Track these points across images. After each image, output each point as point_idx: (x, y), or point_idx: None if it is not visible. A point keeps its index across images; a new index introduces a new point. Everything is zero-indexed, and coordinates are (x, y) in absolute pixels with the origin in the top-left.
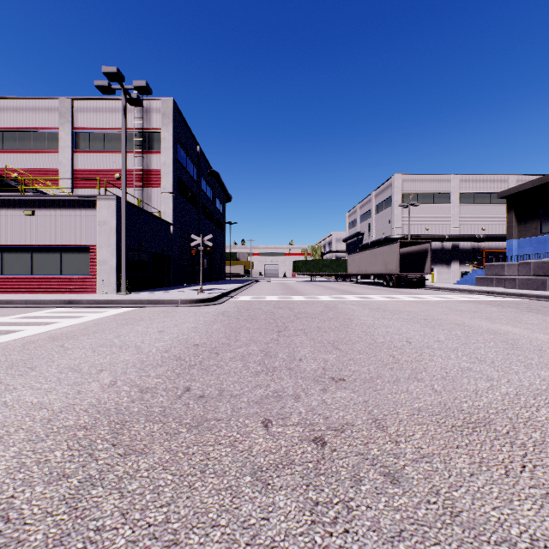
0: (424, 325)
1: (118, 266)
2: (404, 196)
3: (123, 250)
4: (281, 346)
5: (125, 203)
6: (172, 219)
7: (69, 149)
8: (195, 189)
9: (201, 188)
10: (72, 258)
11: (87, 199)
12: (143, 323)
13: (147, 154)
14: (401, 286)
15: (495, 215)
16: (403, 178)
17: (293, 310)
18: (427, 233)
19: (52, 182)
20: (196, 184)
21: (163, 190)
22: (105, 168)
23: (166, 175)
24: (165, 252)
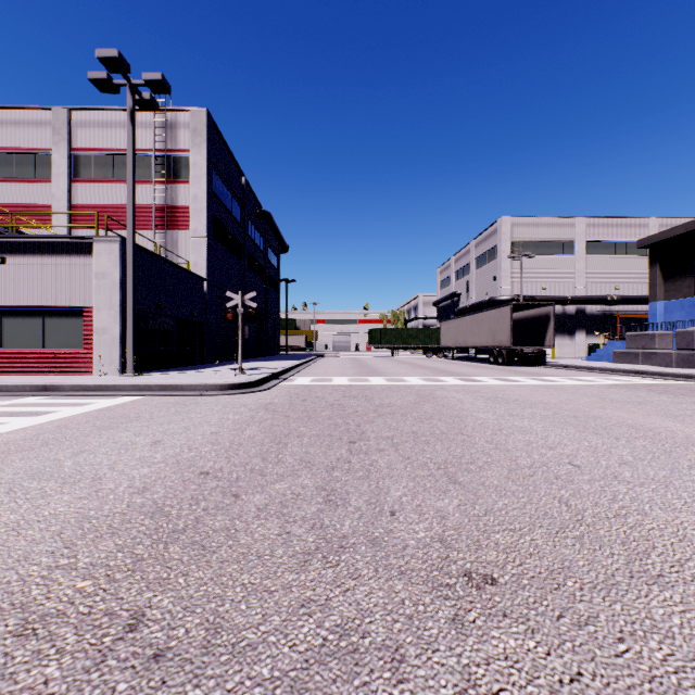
0: (580, 428)
1: (124, 336)
2: (514, 244)
3: (129, 313)
4: (355, 475)
5: (133, 247)
6: (206, 272)
7: (66, 177)
8: (238, 233)
9: (247, 233)
10: (59, 325)
11: (80, 241)
12: (135, 426)
13: (171, 185)
14: (513, 364)
15: (632, 270)
16: (513, 222)
17: (372, 400)
18: (544, 294)
19: (42, 222)
20: (239, 227)
21: (193, 234)
22: (114, 203)
23: (198, 213)
24: (195, 317)
